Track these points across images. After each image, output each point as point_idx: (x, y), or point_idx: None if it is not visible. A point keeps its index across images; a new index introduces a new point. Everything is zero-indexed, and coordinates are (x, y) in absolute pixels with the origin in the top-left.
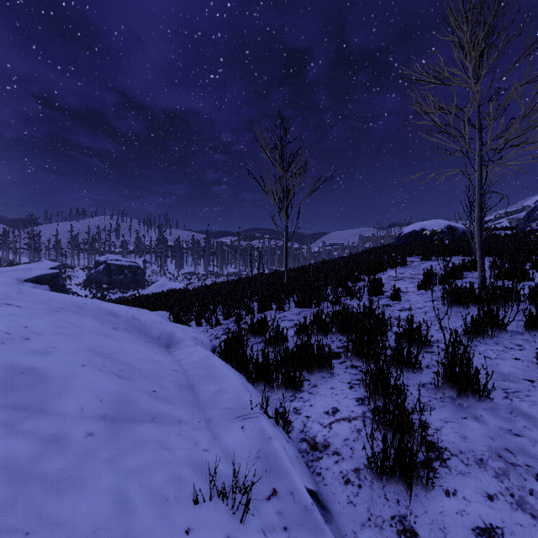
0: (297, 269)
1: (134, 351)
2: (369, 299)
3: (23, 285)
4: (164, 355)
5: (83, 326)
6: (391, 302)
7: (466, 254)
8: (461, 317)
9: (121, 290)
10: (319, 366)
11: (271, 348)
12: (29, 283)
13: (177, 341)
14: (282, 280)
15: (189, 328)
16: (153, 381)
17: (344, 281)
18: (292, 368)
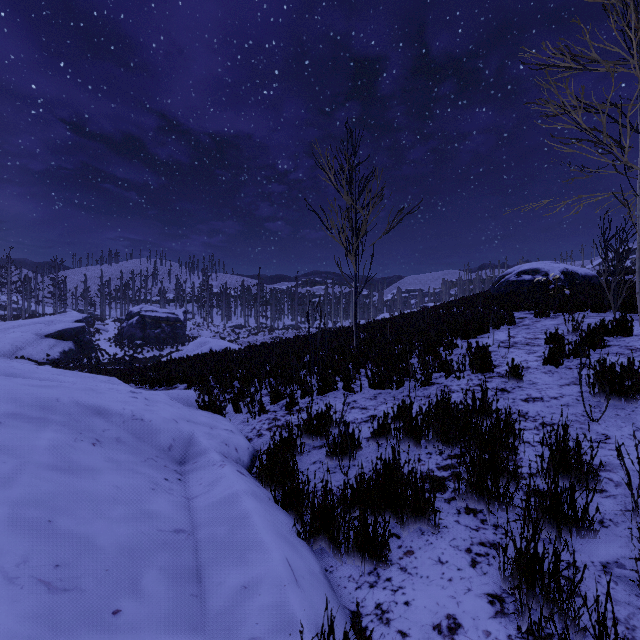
0: (368, 326)
1: (109, 498)
2: (481, 387)
3: (43, 341)
4: (168, 488)
5: (29, 453)
6: (507, 384)
7: (598, 309)
8: (628, 417)
9: (157, 347)
10: (414, 512)
11: (337, 460)
12: (50, 339)
13: (197, 452)
14: (349, 343)
15: (221, 422)
16: (122, 577)
17: (434, 348)
18: (371, 511)
